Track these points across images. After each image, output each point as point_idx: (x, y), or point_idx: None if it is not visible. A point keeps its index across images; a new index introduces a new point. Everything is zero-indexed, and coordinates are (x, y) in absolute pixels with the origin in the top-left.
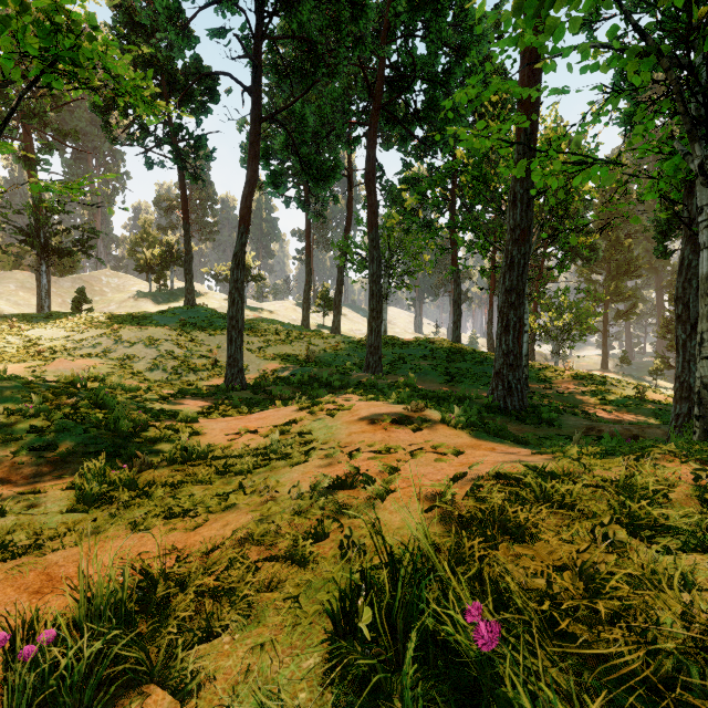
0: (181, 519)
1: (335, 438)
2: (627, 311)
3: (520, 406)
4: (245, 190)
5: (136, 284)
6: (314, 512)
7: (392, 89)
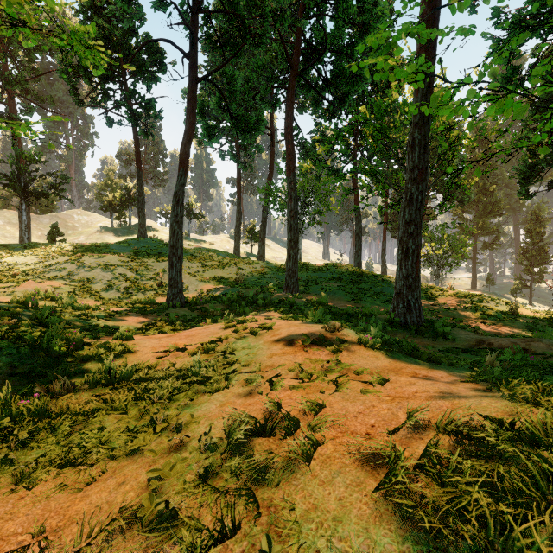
0: (76, 468)
1: (257, 360)
2: (492, 242)
3: (418, 322)
4: (183, 139)
5: (102, 221)
6: (225, 475)
7: (306, 60)
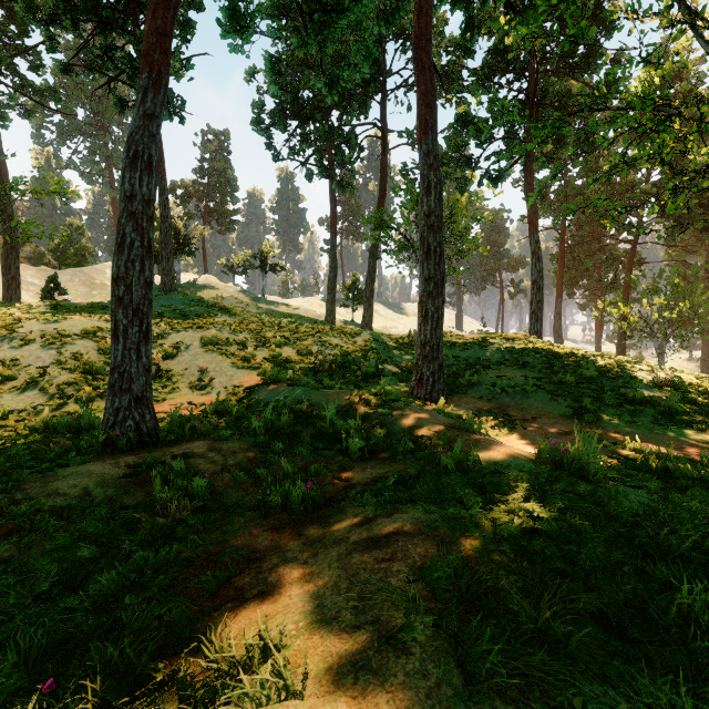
0: None
1: None
2: None
3: None
4: None
5: None
6: None
7: None
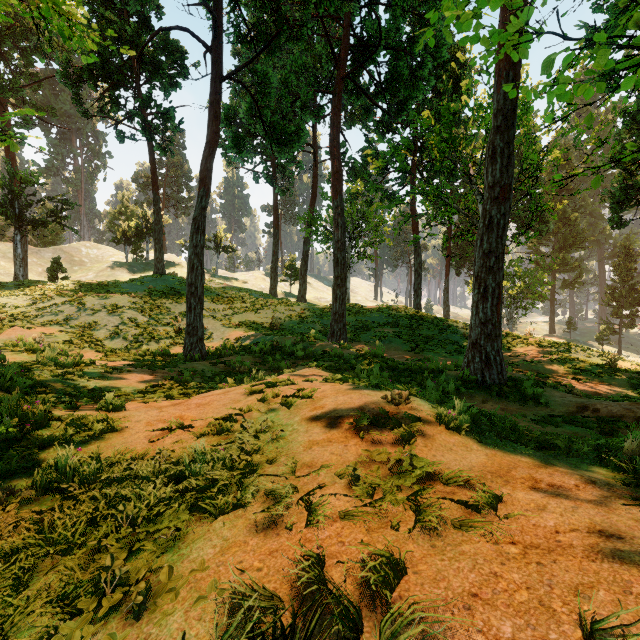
0: None
1: (289, 451)
2: (573, 280)
3: (499, 380)
4: (204, 152)
5: (114, 255)
6: None
7: (356, 59)
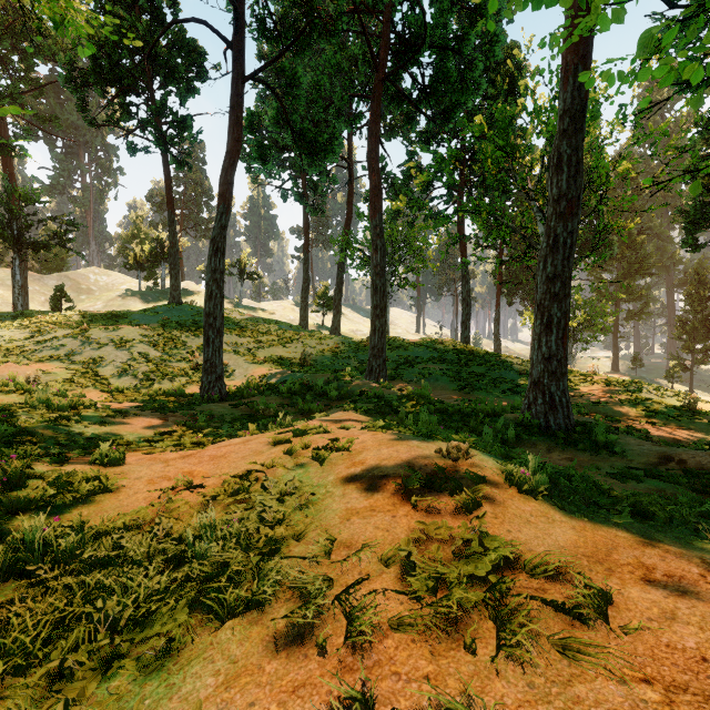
0: None
1: (321, 523)
2: (639, 311)
3: (566, 425)
4: (224, 163)
5: (126, 283)
6: None
7: (397, 60)
